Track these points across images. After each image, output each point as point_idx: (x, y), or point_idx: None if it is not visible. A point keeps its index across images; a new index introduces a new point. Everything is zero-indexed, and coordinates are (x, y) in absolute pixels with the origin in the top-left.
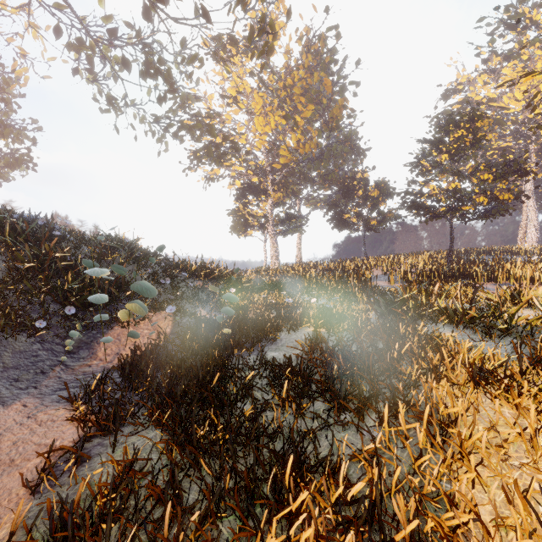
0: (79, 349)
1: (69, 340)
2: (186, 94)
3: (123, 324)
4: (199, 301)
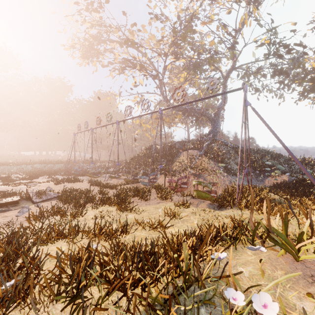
0: (260, 181)
1: (260, 178)
2: (295, 72)
3: (271, 177)
4: (300, 173)
